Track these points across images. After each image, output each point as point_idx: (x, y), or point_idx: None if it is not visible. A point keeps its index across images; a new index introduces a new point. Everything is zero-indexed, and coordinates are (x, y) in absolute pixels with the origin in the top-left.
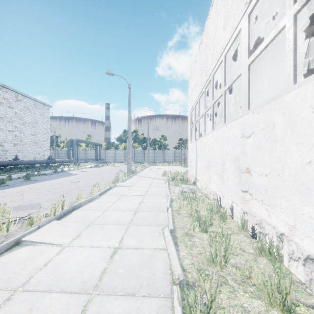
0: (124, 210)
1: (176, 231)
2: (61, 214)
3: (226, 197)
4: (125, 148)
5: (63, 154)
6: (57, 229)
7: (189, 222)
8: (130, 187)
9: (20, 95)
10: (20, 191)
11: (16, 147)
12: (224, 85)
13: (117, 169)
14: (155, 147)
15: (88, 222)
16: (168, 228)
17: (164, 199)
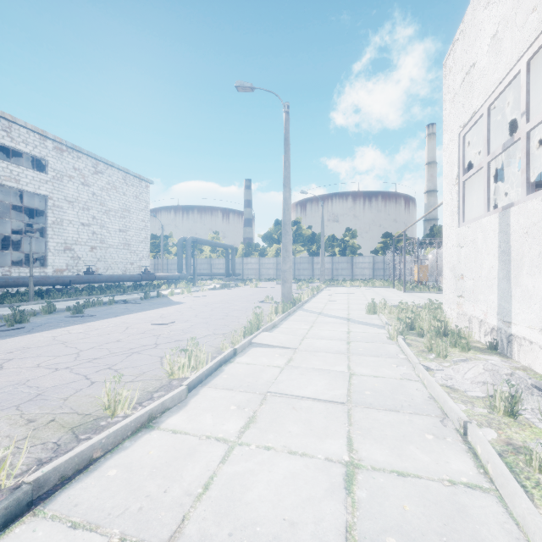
0: None
1: None
2: None
3: None
4: (277, 254)
5: (175, 266)
6: None
7: None
8: (290, 350)
9: (102, 163)
10: (18, 349)
11: (94, 252)
12: None
13: (263, 292)
14: (333, 251)
15: None
16: None
17: (455, 452)
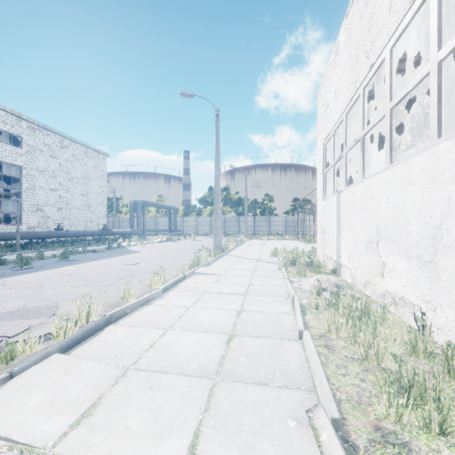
0: (207, 330)
1: (345, 418)
2: (75, 336)
3: (451, 316)
4: (211, 214)
5: (125, 223)
6: (49, 382)
7: (384, 395)
8: (218, 275)
9: (67, 139)
10: (42, 278)
11: (61, 212)
12: (437, 48)
13: (200, 244)
14: (255, 212)
15: (126, 361)
16: (325, 414)
17: (286, 306)
